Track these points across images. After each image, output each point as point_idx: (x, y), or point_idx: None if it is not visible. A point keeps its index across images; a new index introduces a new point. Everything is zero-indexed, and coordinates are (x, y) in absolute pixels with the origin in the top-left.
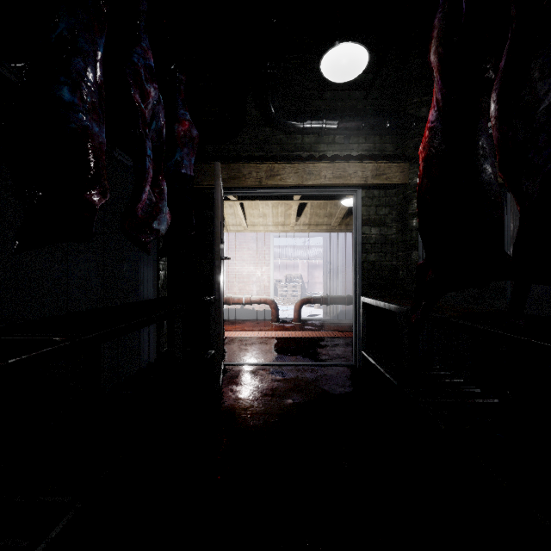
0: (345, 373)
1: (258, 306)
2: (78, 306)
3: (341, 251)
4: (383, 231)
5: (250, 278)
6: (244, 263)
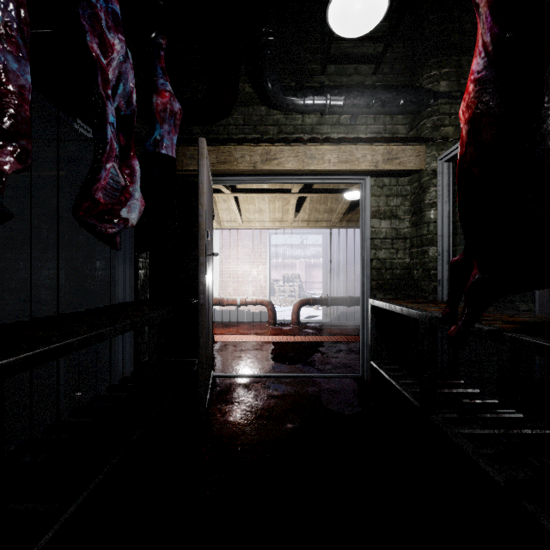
0: (352, 386)
1: (254, 308)
2: (46, 309)
3: (342, 249)
4: (394, 224)
5: (246, 278)
6: (240, 262)
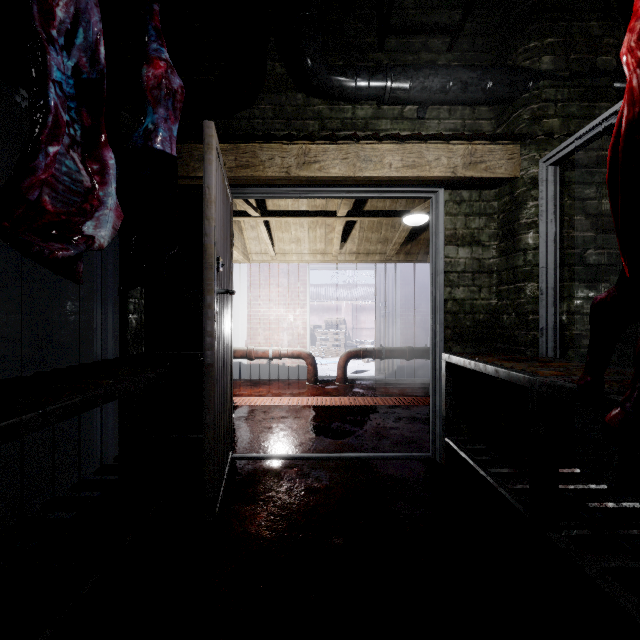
0: (421, 473)
1: (290, 361)
2: (3, 368)
3: (399, 289)
4: (476, 253)
5: (280, 324)
6: (272, 304)
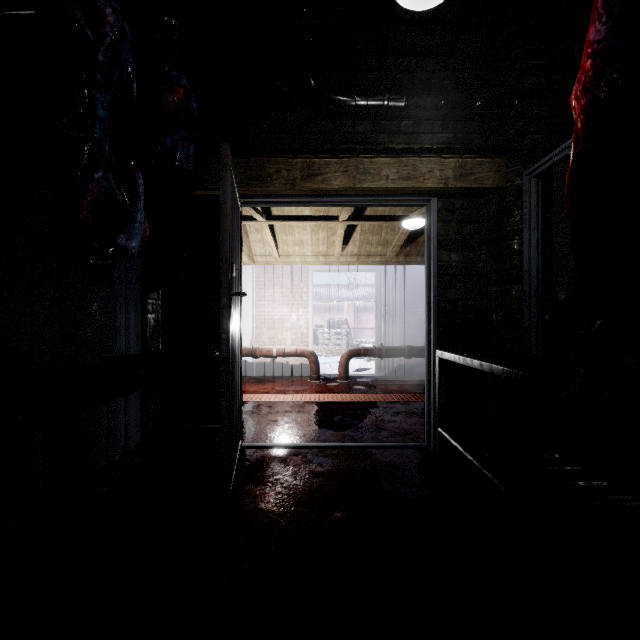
0: (416, 460)
1: (294, 360)
2: (32, 363)
3: (399, 289)
4: (467, 257)
5: (284, 323)
6: (276, 305)
